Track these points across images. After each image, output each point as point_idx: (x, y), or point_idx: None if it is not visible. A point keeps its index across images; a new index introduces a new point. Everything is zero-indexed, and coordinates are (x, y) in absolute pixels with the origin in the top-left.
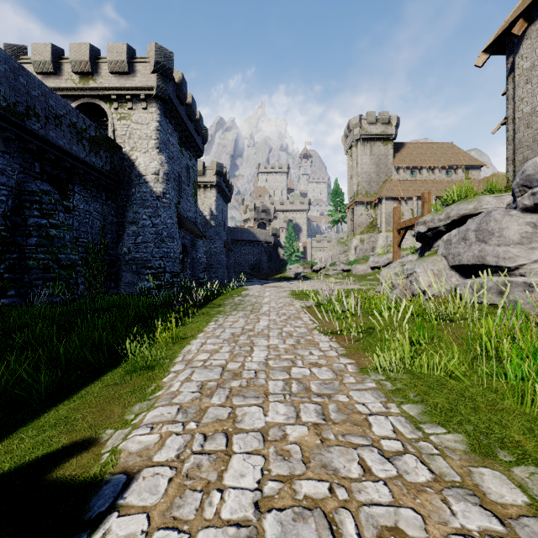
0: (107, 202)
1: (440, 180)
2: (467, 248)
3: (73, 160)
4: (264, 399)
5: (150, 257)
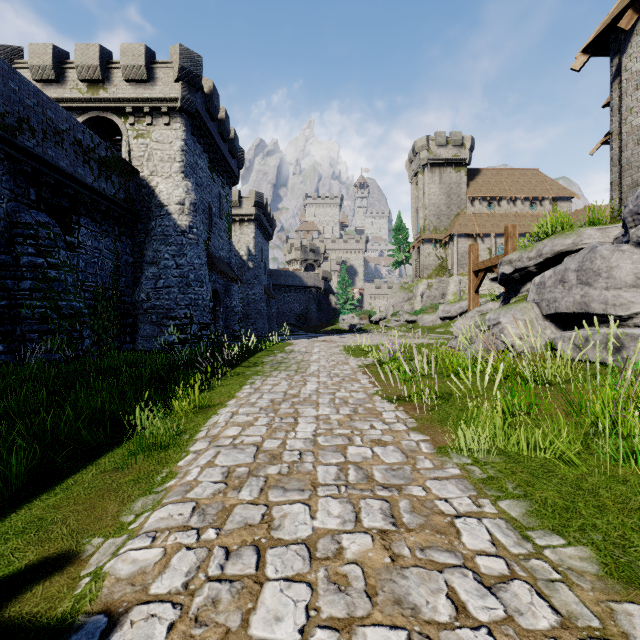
0: (120, 237)
1: (523, 213)
2: (566, 292)
3: (78, 185)
4: (311, 493)
5: (173, 305)
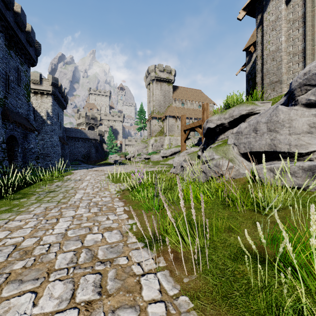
0: None
1: (196, 109)
2: (259, 137)
3: None
4: None
5: None
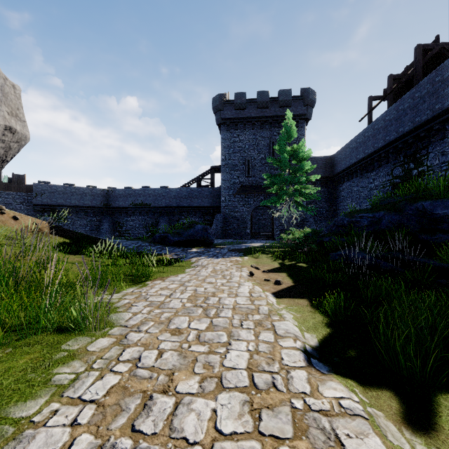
0: None
1: None
2: None
3: None
4: None
5: None
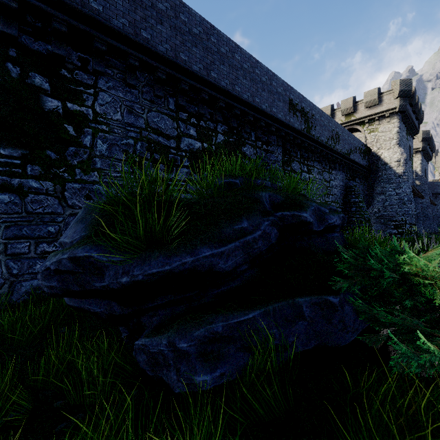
0: (364, 183)
1: None
2: None
3: (358, 166)
4: None
5: (394, 214)
